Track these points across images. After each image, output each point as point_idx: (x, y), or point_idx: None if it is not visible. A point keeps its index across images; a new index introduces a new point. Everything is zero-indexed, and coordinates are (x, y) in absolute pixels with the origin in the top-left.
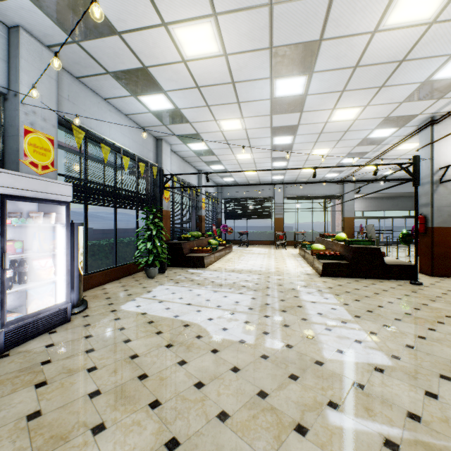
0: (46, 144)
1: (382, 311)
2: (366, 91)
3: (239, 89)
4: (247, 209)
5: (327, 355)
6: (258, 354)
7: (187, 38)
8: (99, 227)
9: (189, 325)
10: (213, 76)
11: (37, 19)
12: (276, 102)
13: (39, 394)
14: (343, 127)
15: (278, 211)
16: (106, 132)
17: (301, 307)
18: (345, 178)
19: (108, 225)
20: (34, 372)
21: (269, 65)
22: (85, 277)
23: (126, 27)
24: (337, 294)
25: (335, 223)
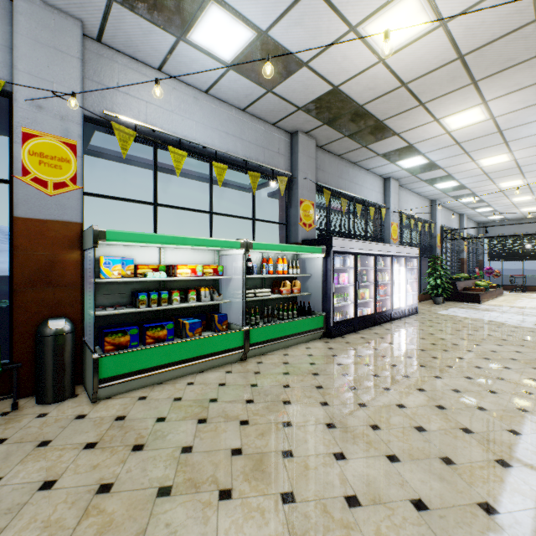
0: (395, 228)
1: None
2: None
3: (524, 168)
4: (523, 249)
5: None
6: None
7: (486, 161)
8: None
9: (492, 321)
10: (501, 168)
11: (401, 174)
12: None
13: (442, 324)
14: None
15: None
16: (408, 210)
17: None
18: None
19: None
20: (429, 321)
21: None
22: None
23: (448, 166)
24: None
25: None
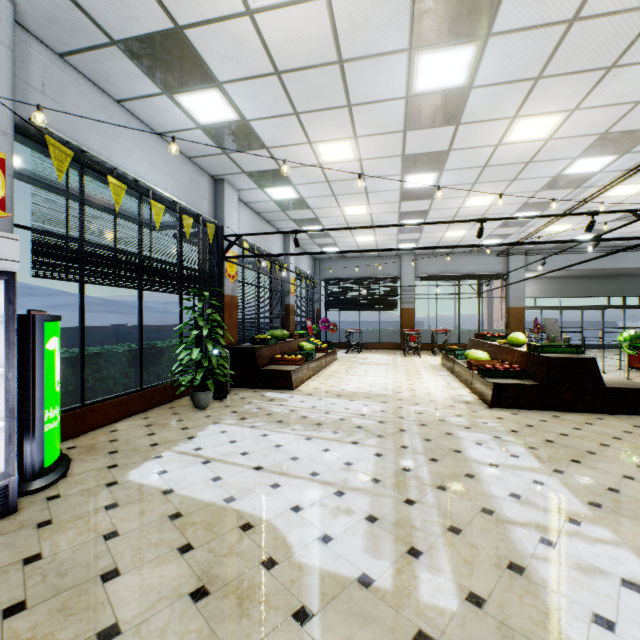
0: None
1: (638, 489)
2: (581, 77)
3: (352, 77)
4: (359, 295)
5: (577, 637)
6: (408, 628)
7: None
8: (144, 322)
9: (253, 527)
10: (305, 47)
11: None
12: (415, 104)
13: None
14: (524, 155)
15: (407, 297)
16: (120, 160)
17: (474, 478)
18: (512, 247)
19: (157, 320)
20: None
21: (409, 18)
22: (79, 411)
23: None
24: (531, 445)
25: (493, 317)
